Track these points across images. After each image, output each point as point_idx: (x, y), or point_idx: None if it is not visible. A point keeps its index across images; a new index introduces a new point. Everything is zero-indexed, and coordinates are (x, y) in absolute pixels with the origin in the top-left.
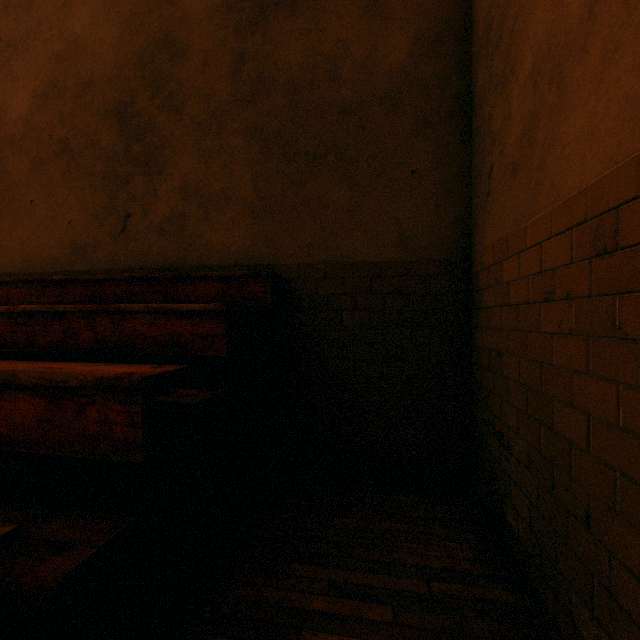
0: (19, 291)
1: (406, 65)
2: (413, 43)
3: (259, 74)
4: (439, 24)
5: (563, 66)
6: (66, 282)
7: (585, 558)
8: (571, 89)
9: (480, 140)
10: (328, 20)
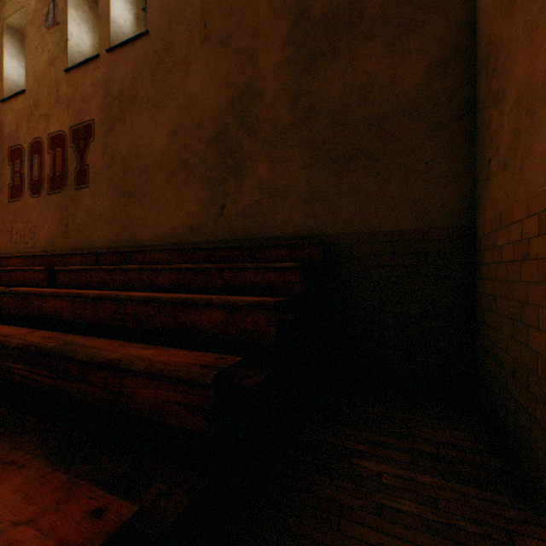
0: (166, 256)
1: (420, 85)
2: (426, 68)
3: (310, 104)
4: (448, 51)
5: (533, 105)
6: (192, 250)
7: (545, 425)
8: (538, 122)
9: (481, 137)
10: (360, 60)
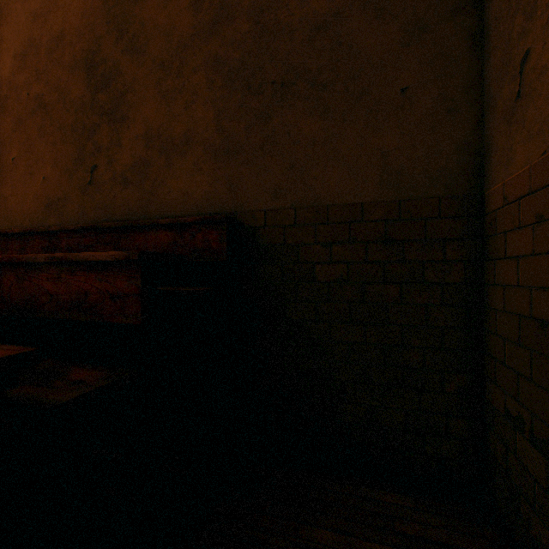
0: None
1: None
2: None
3: None
4: None
5: None
6: (26, 235)
7: None
8: None
9: (501, 29)
10: None
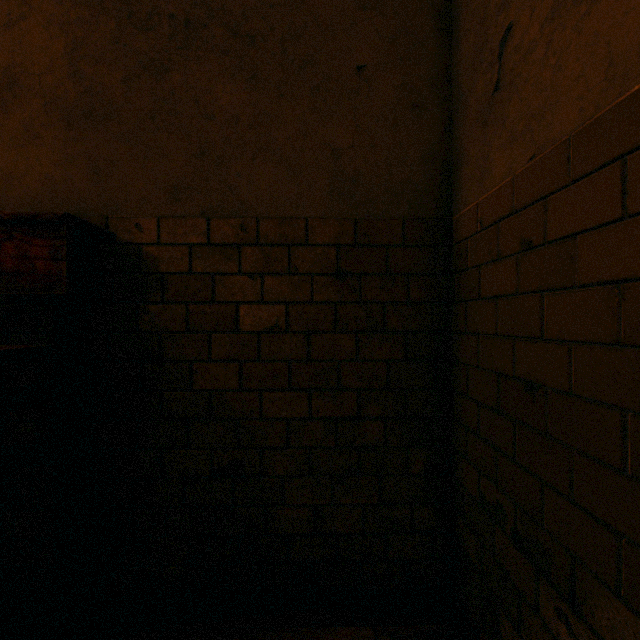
0: None
1: None
2: None
3: None
4: None
5: None
6: None
7: None
8: None
9: (474, 6)
10: None
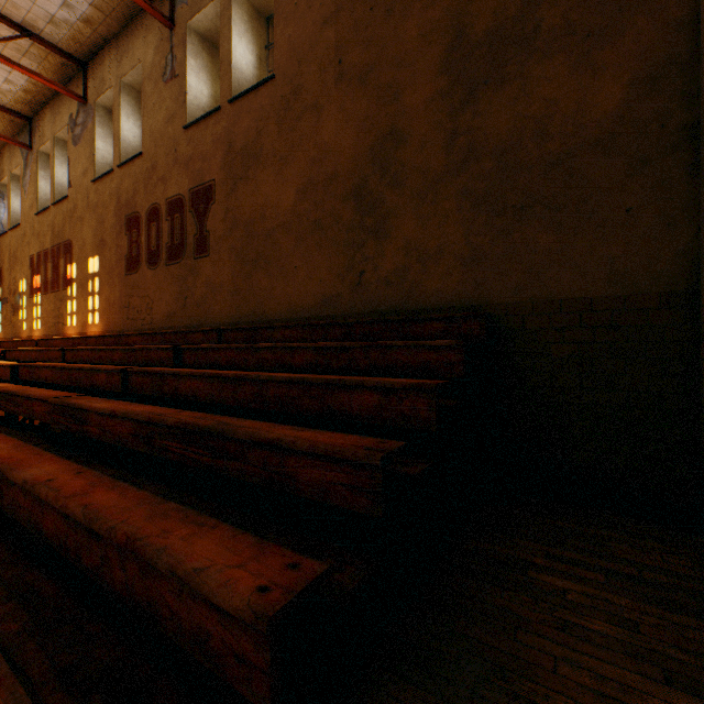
0: (297, 332)
1: (619, 109)
2: (627, 87)
3: (469, 145)
4: (658, 62)
5: None
6: (327, 325)
7: None
8: None
9: None
10: (535, 85)
